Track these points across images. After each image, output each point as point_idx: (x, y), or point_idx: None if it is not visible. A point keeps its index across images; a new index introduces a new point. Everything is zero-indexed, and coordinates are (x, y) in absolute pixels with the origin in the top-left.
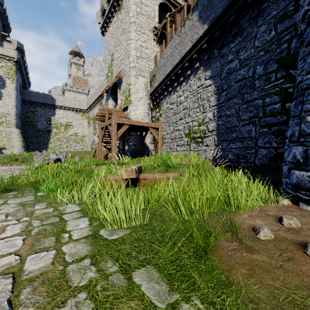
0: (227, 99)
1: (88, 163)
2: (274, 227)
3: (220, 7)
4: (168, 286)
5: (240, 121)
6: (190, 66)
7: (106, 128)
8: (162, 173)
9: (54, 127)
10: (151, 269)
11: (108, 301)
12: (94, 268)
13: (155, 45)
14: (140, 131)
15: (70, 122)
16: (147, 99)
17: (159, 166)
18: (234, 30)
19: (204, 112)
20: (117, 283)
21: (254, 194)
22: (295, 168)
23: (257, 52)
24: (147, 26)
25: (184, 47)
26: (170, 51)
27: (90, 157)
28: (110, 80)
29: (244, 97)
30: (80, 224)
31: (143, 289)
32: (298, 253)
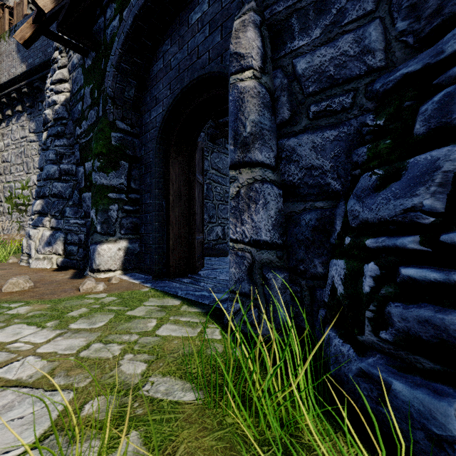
0: None
1: None
2: None
3: (38, 57)
4: None
5: None
6: (10, 104)
7: None
8: None
9: None
10: None
11: None
12: None
13: None
14: None
15: None
16: None
17: None
18: None
19: (28, 172)
20: None
21: None
22: None
23: None
24: None
25: None
26: None
27: None
28: None
29: None
30: None
31: None
32: None
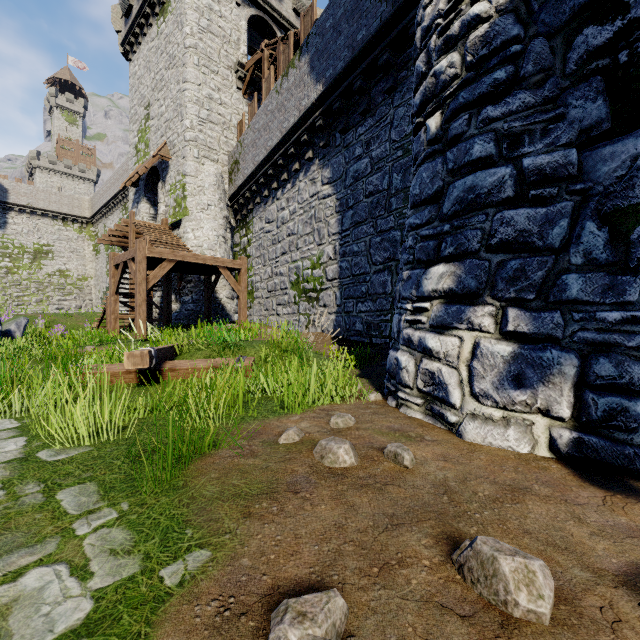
0: (355, 223)
1: (82, 341)
2: (316, 429)
3: (340, 59)
4: (100, 497)
5: (371, 265)
6: (298, 155)
7: (126, 266)
8: (212, 358)
9: (5, 255)
10: (90, 485)
11: (6, 517)
12: (3, 492)
13: (240, 99)
14: (204, 274)
15: (49, 244)
16: (224, 208)
17: (210, 346)
18: (362, 104)
19: (320, 243)
20: (30, 501)
21: (327, 388)
22: (394, 347)
23: (394, 149)
24: (224, 60)
25: (287, 117)
26: (264, 118)
27: (93, 327)
28: (143, 160)
29: (377, 224)
30: (7, 447)
31: (62, 503)
32: (305, 453)
